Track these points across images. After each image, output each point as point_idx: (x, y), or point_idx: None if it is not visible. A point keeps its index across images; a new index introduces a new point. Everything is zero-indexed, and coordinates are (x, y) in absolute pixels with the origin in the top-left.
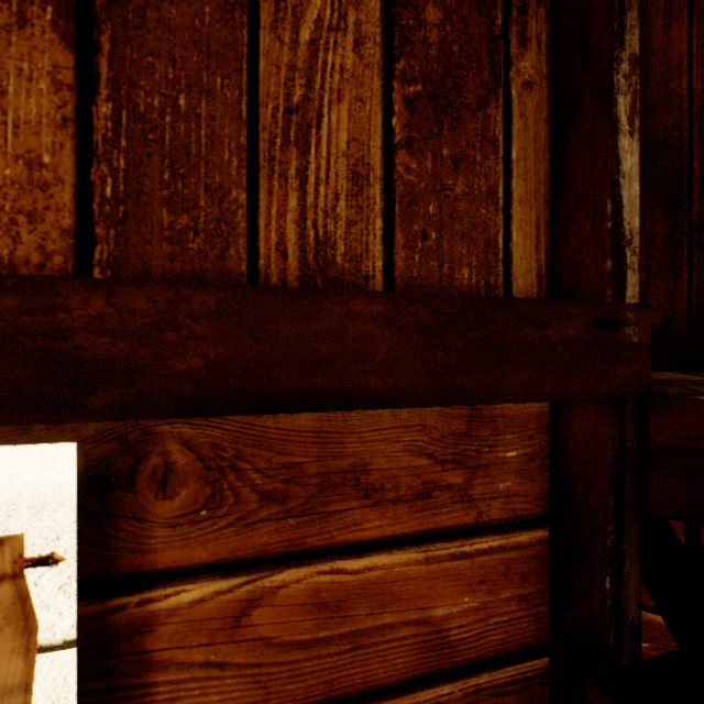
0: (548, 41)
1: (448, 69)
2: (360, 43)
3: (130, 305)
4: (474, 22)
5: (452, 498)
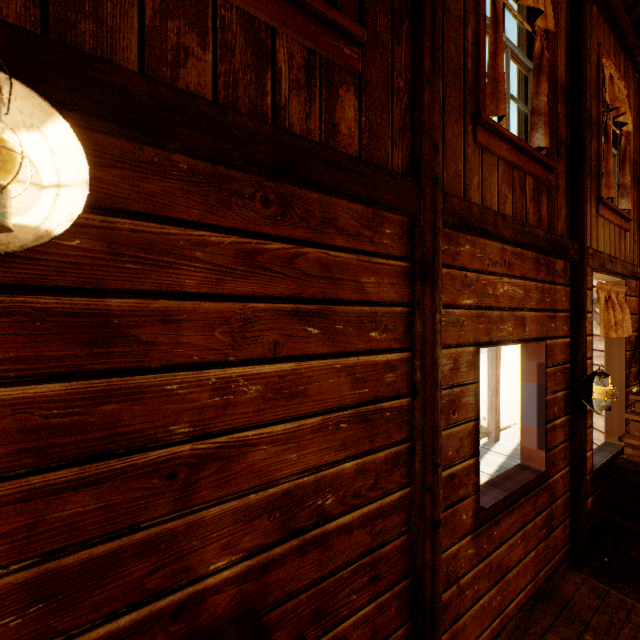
0: (639, 235)
1: (635, 239)
2: (632, 237)
3: (633, 266)
4: (636, 233)
5: (635, 293)
